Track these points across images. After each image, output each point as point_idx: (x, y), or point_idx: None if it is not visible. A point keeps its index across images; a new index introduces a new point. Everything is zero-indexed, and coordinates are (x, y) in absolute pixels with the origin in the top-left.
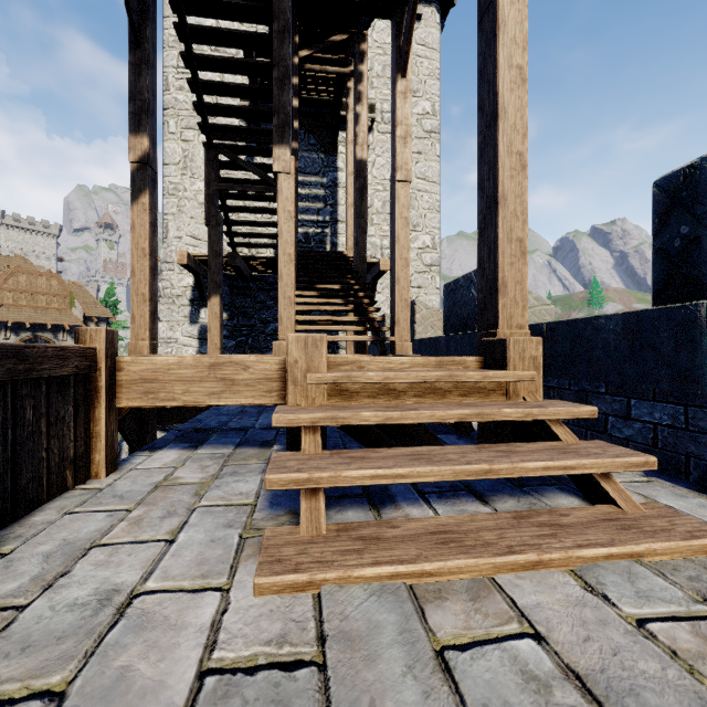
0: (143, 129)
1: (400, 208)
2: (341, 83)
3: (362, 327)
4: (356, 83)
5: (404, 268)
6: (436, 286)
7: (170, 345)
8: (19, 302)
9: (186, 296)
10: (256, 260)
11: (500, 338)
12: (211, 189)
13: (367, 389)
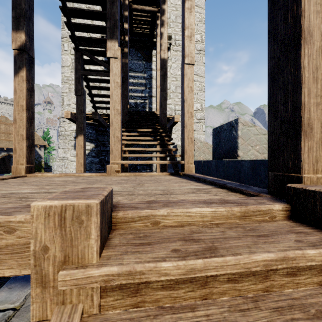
0: (21, 28)
1: (187, 81)
2: (154, 22)
3: (164, 155)
4: (161, 15)
5: (190, 118)
6: (203, 130)
7: (64, 161)
8: (1, 138)
9: (72, 135)
10: (108, 116)
11: None
12: (78, 74)
13: None
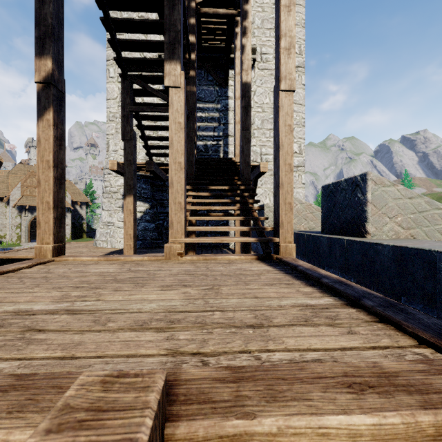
0: (46, 52)
1: (284, 116)
2: (231, 31)
3: (248, 227)
4: (242, 20)
5: (288, 173)
6: (302, 182)
7: (109, 227)
8: (33, 193)
9: (120, 192)
10: (168, 165)
11: None
12: (126, 111)
13: None
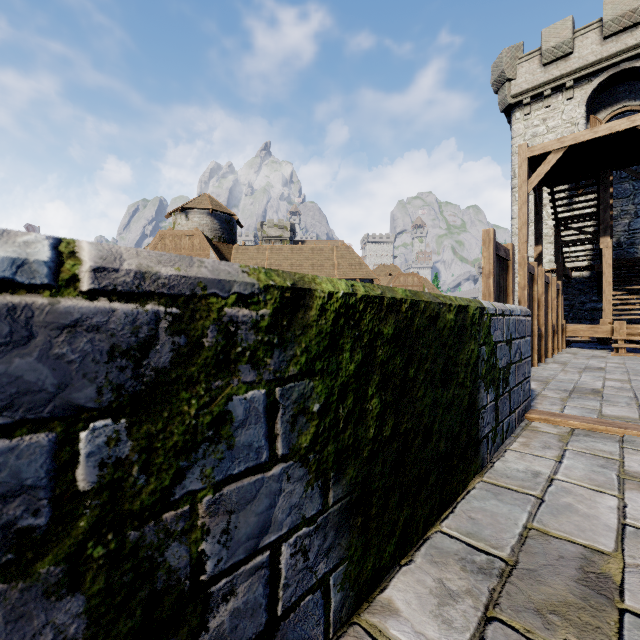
0: (539, 243)
1: None
2: None
3: None
4: None
5: None
6: None
7: None
8: None
9: None
10: (578, 268)
11: None
12: (557, 246)
13: (638, 334)
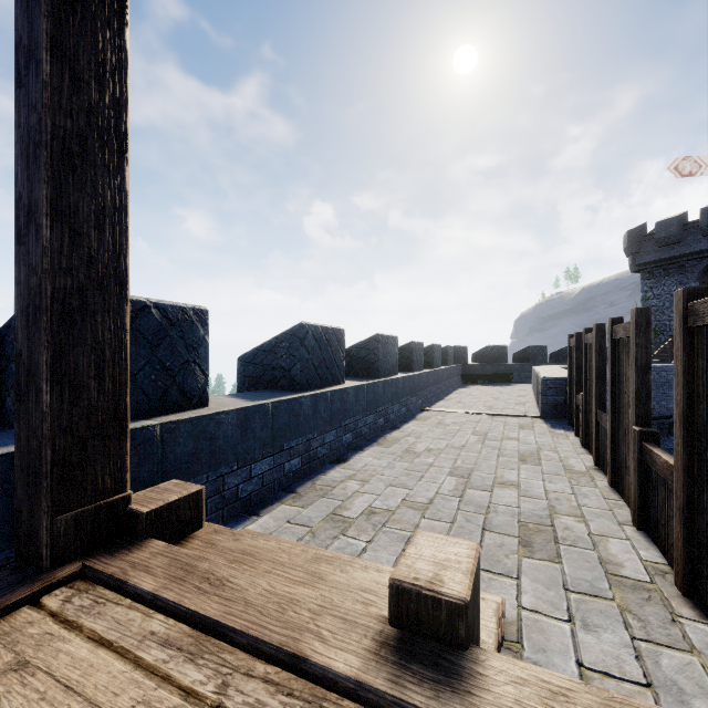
0: None
1: None
2: None
3: None
4: None
5: None
6: None
7: None
8: None
9: None
10: None
11: (193, 492)
12: None
13: None
